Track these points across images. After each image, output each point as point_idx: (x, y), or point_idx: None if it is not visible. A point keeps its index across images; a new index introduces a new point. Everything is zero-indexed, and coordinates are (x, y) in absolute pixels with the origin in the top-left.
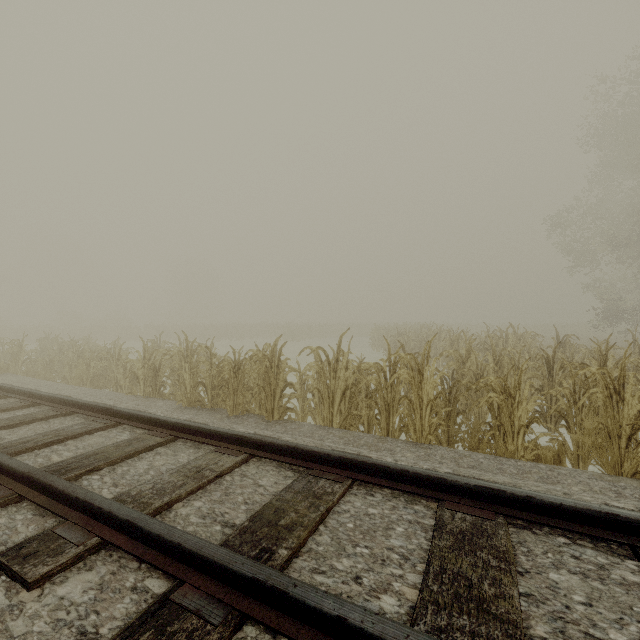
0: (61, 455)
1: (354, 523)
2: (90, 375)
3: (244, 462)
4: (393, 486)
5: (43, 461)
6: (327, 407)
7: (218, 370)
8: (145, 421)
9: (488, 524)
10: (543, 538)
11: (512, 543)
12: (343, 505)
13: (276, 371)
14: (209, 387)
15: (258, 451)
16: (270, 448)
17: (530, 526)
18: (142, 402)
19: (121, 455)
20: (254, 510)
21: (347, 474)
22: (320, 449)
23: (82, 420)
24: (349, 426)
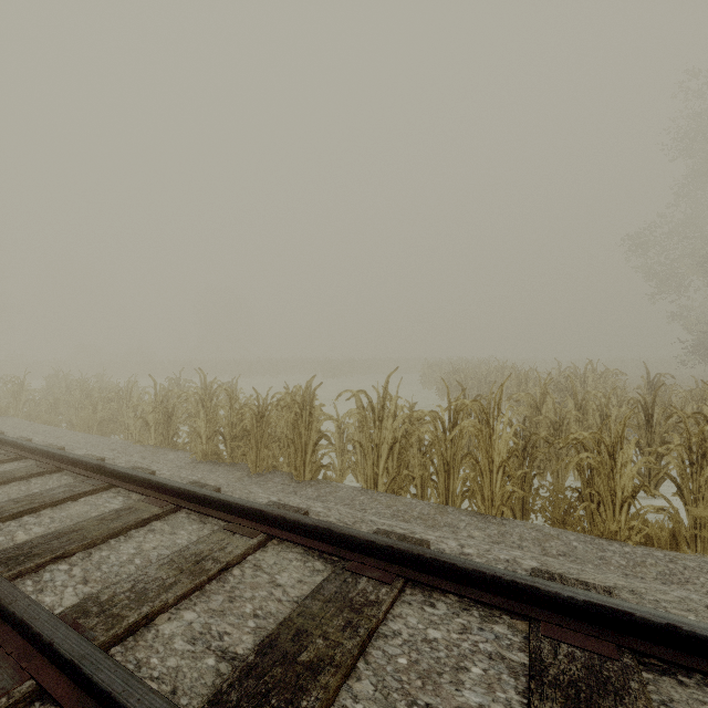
0: (29, 531)
1: (408, 657)
2: (97, 419)
3: (260, 546)
4: (462, 593)
5: (4, 540)
6: (371, 465)
7: (238, 417)
8: (143, 484)
9: (611, 668)
10: (698, 695)
11: (652, 704)
12: (392, 622)
13: (308, 420)
14: (228, 438)
15: (279, 530)
16: (295, 527)
17: (672, 669)
18: (150, 454)
19: (103, 534)
20: (266, 629)
21: (397, 570)
22: (360, 533)
23: (70, 479)
24: (398, 489)
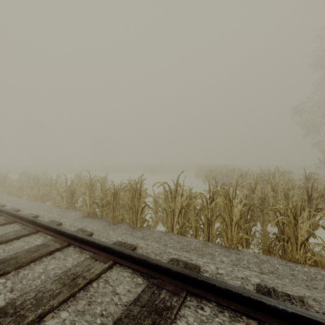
0: None
1: None
2: (40, 194)
3: (109, 268)
4: (219, 301)
5: None
6: (170, 220)
7: (104, 195)
8: (53, 230)
9: None
10: None
11: None
12: (179, 321)
13: (138, 197)
14: (99, 205)
15: (120, 259)
16: (128, 258)
17: None
18: (62, 213)
19: (27, 260)
20: None
21: (182, 286)
22: (162, 263)
23: (19, 227)
24: (183, 232)
